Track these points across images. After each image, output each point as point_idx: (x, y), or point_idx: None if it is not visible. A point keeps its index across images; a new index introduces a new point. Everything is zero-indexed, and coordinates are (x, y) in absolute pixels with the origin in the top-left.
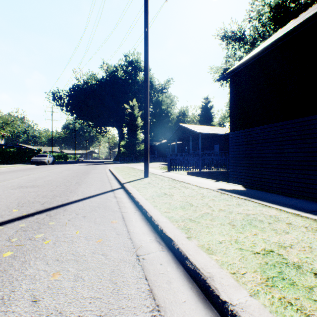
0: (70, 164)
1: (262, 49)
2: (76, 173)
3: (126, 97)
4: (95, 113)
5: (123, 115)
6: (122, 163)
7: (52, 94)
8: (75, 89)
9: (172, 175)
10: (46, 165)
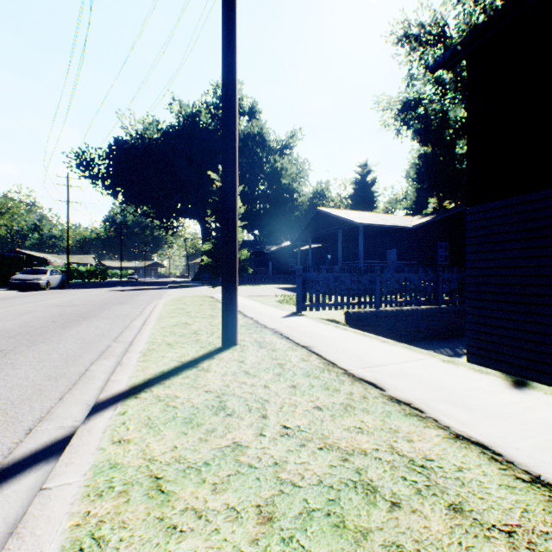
0: (98, 288)
1: None
2: (52, 319)
3: (214, 162)
4: (157, 193)
5: (210, 195)
6: (203, 286)
7: (76, 156)
8: (119, 147)
9: (314, 332)
10: (43, 290)
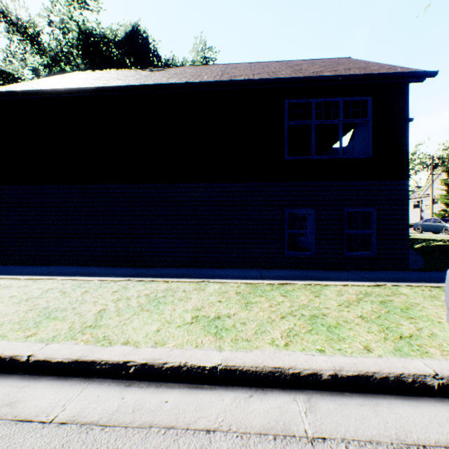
0: None
1: (40, 90)
2: None
3: None
4: None
5: None
6: None
7: None
8: None
9: None
10: None
